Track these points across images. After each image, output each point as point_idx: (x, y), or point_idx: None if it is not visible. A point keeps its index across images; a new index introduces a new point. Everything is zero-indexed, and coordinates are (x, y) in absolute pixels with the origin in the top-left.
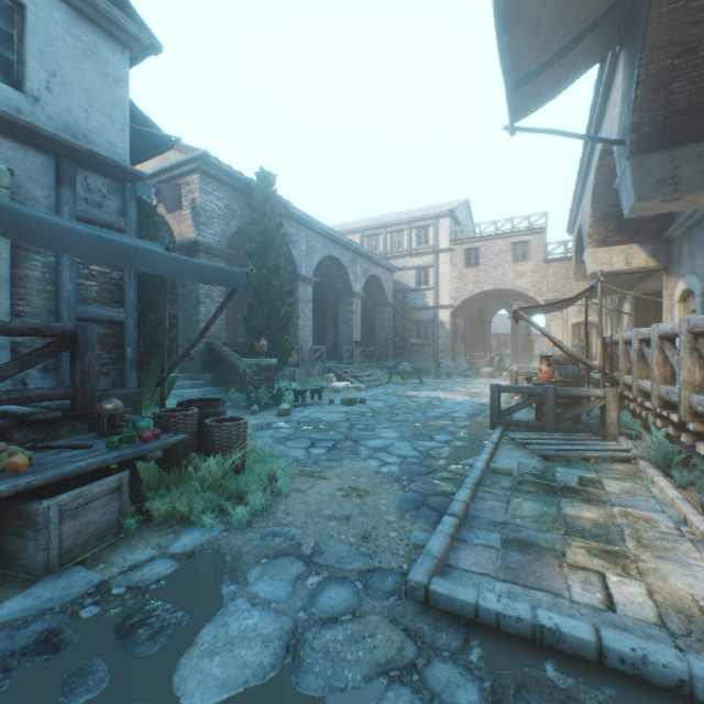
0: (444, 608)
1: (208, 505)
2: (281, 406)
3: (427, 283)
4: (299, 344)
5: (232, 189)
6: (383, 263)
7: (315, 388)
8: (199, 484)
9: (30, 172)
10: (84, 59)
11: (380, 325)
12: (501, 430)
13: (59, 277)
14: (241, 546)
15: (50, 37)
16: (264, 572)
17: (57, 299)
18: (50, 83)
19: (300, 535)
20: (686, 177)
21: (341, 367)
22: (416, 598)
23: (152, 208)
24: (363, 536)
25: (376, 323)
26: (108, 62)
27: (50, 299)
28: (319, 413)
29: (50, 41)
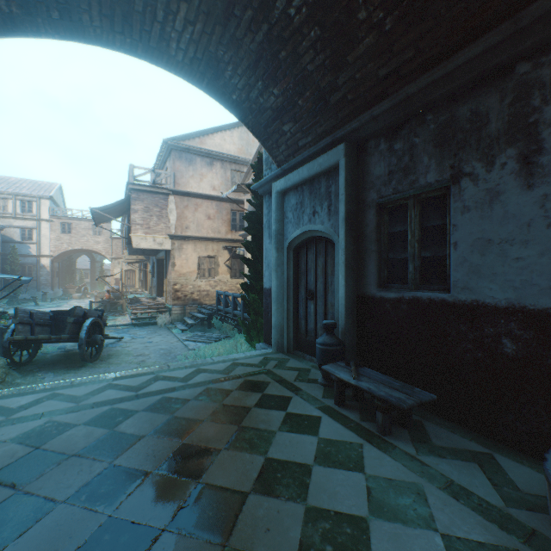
0: None
1: None
2: None
3: (32, 239)
4: None
5: None
6: None
7: None
8: None
9: None
10: None
11: None
12: None
13: None
14: None
15: None
16: None
17: None
18: None
19: None
20: (139, 251)
21: None
22: None
23: None
24: None
25: None
26: None
27: None
28: None
29: None
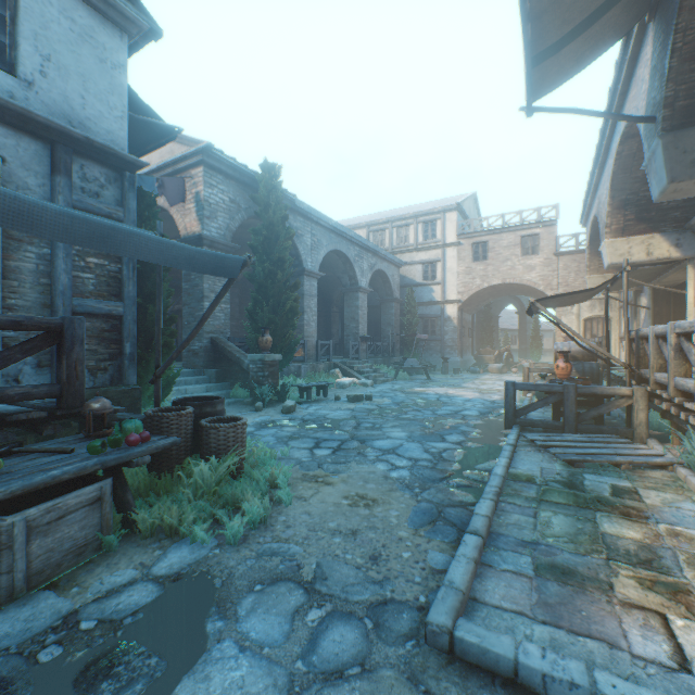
0: (474, 661)
1: (200, 516)
2: (285, 403)
3: (434, 277)
4: (305, 340)
5: (237, 182)
6: (389, 258)
7: (320, 385)
8: (191, 492)
9: (23, 159)
10: (80, 43)
11: (386, 320)
12: (517, 431)
13: (54, 269)
14: (233, 567)
15: (44, 20)
16: (257, 603)
17: (52, 292)
18: (44, 67)
19: (301, 553)
20: None
21: (347, 363)
22: (438, 646)
23: (152, 199)
24: (372, 556)
25: (382, 319)
26: (105, 46)
27: (44, 292)
28: (324, 410)
29: (44, 23)
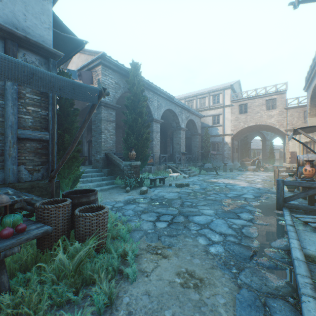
0: None
1: (58, 298)
2: (141, 188)
3: (218, 123)
4: (153, 154)
5: (119, 74)
6: (195, 113)
7: (161, 178)
8: (54, 274)
9: None
10: None
11: (194, 144)
12: (289, 212)
13: (5, 112)
14: None
15: None
16: None
17: (4, 126)
18: None
19: None
20: None
21: (175, 166)
22: None
23: (68, 76)
24: None
25: (192, 143)
26: None
27: None
28: (163, 192)
29: None
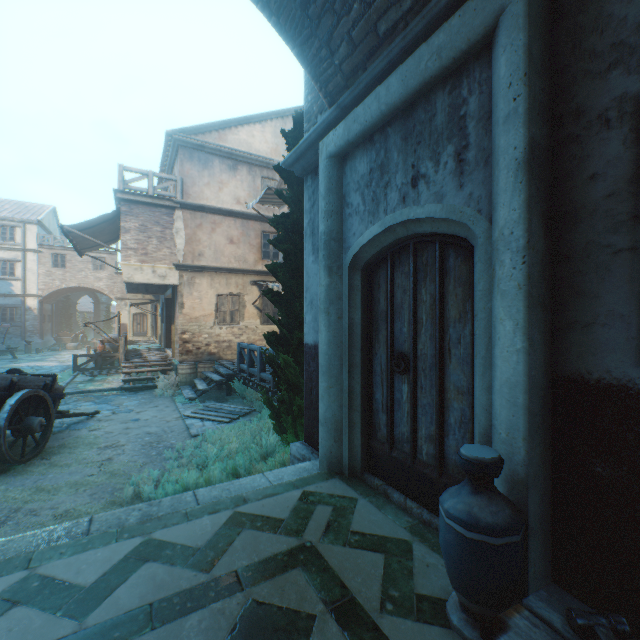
0: None
1: None
2: None
3: (14, 274)
4: None
5: None
6: None
7: None
8: None
9: None
10: None
11: None
12: (79, 372)
13: None
14: None
15: None
16: None
17: None
18: None
19: None
20: (141, 288)
21: None
22: None
23: None
24: None
25: None
26: None
27: None
28: None
29: None
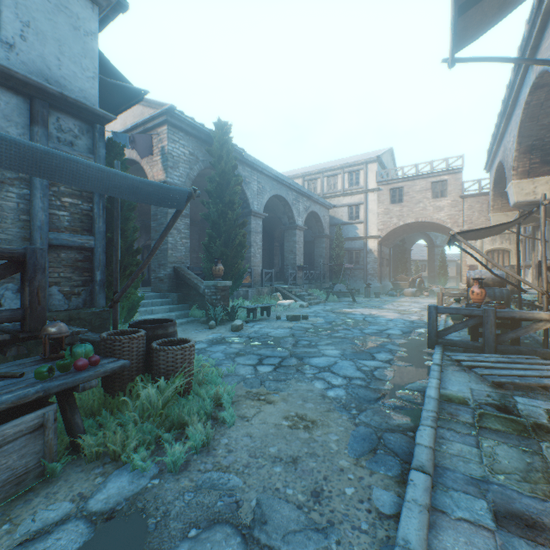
0: None
1: (145, 439)
2: (234, 322)
3: (357, 217)
4: (251, 269)
5: (195, 139)
6: (321, 201)
7: (264, 306)
8: (138, 414)
9: (4, 111)
10: (56, 13)
11: (318, 252)
12: (440, 350)
13: (32, 207)
14: (170, 503)
15: None
16: None
17: (31, 227)
18: (24, 32)
19: (241, 486)
20: None
21: (286, 288)
22: None
23: (121, 149)
24: (314, 492)
25: (315, 251)
26: (79, 16)
27: (24, 227)
28: (267, 328)
29: None
